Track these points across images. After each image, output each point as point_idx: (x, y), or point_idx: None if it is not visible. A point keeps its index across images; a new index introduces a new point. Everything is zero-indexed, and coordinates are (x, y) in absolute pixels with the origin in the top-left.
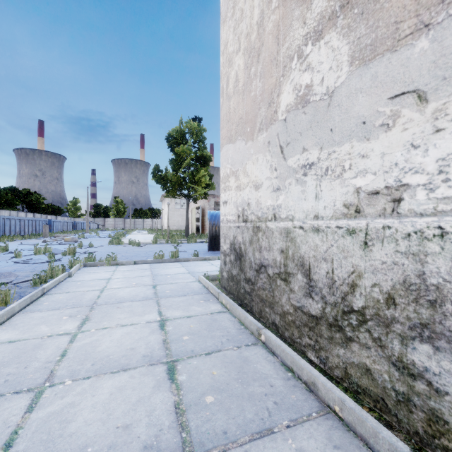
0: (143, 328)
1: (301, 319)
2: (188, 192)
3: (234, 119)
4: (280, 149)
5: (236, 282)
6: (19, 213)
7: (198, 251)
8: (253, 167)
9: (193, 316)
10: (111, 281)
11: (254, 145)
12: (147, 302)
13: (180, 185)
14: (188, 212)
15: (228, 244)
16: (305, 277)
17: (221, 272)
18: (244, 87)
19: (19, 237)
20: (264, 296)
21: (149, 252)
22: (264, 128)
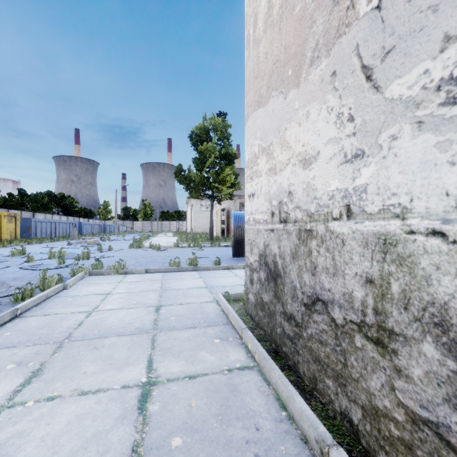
0: (110, 404)
1: (438, 455)
2: (212, 192)
3: (266, 69)
4: (364, 73)
5: (268, 313)
6: (53, 216)
7: (221, 256)
8: (300, 129)
9: (200, 375)
10: (108, 297)
11: (301, 92)
12: (138, 339)
13: (204, 185)
14: (214, 214)
15: (256, 255)
16: (453, 357)
17: (246, 293)
18: (281, 10)
19: (48, 239)
20: (322, 355)
21: (167, 257)
22: (322, 53)
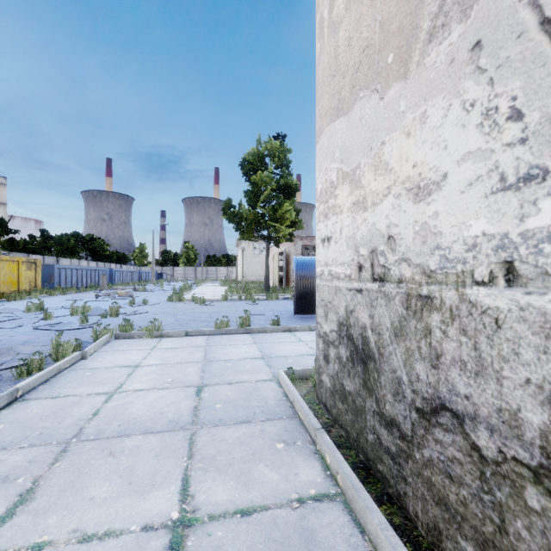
0: None
1: None
2: (268, 233)
3: (349, 61)
4: (548, 32)
5: (352, 408)
6: (81, 262)
7: (279, 313)
8: (408, 142)
9: (257, 508)
10: (136, 372)
11: (411, 85)
12: (171, 439)
13: (258, 224)
14: (269, 258)
15: (333, 323)
16: None
17: (318, 373)
18: None
19: (73, 290)
20: (453, 498)
21: (213, 314)
22: (453, 17)
